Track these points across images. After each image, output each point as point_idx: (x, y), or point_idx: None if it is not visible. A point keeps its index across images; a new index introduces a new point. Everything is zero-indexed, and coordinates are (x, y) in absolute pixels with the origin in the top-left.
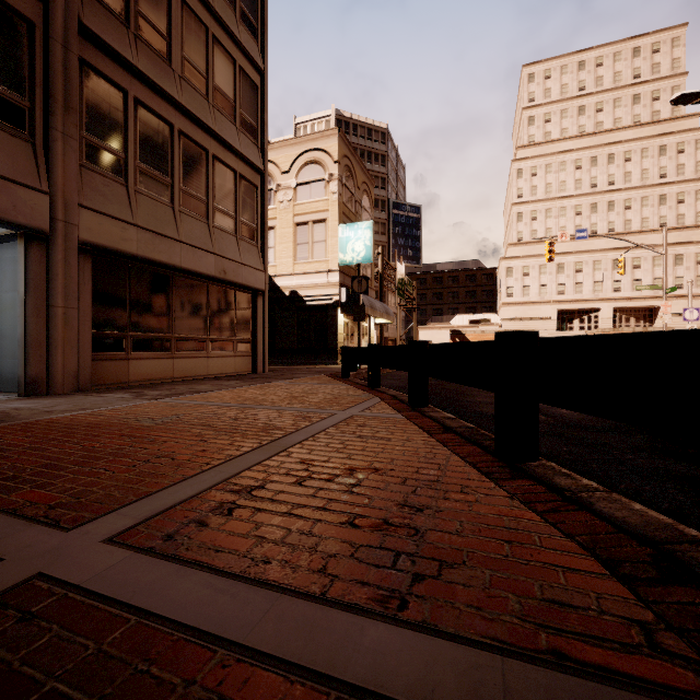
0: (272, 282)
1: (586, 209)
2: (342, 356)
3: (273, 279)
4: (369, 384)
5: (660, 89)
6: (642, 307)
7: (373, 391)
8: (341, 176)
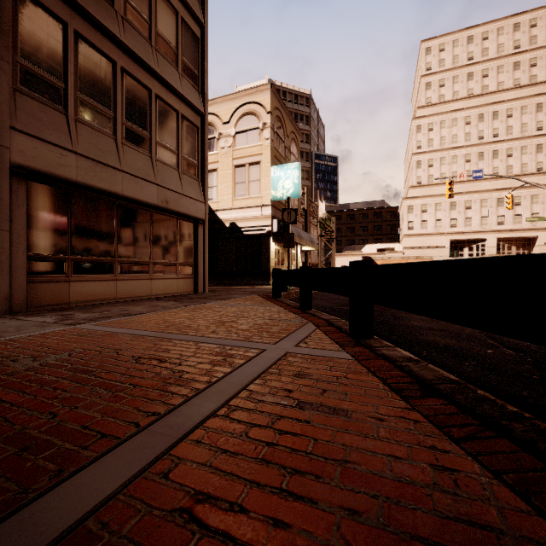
0: (215, 216)
1: (474, 157)
2: (274, 278)
3: (216, 213)
4: (300, 306)
5: (536, 57)
6: (522, 238)
7: (305, 314)
8: (273, 125)
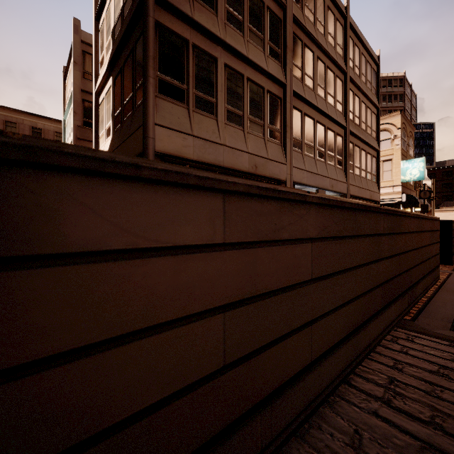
0: None
1: None
2: None
3: None
4: None
5: None
6: None
7: None
8: (401, 135)
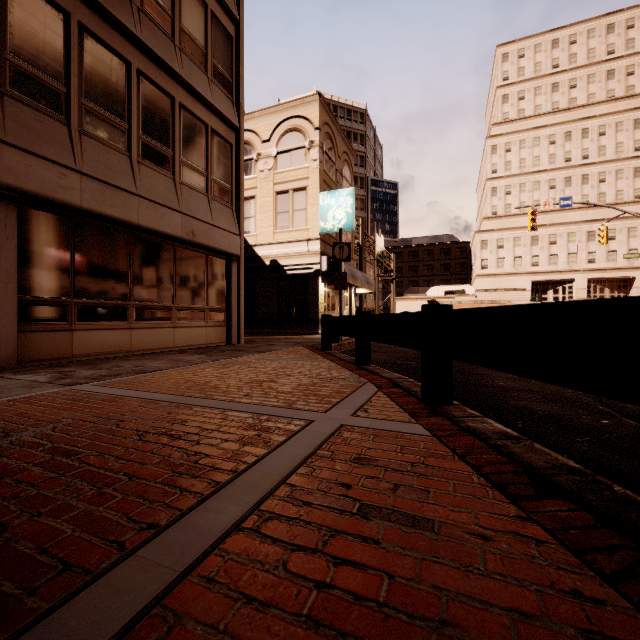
0: (253, 252)
1: (560, 183)
2: (323, 326)
3: (254, 248)
4: (355, 361)
5: (634, 64)
6: (617, 278)
7: (362, 371)
8: (322, 143)
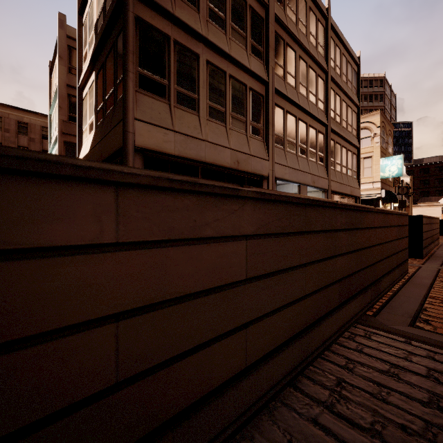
0: None
1: None
2: None
3: None
4: None
5: None
6: None
7: (442, 235)
8: (380, 133)
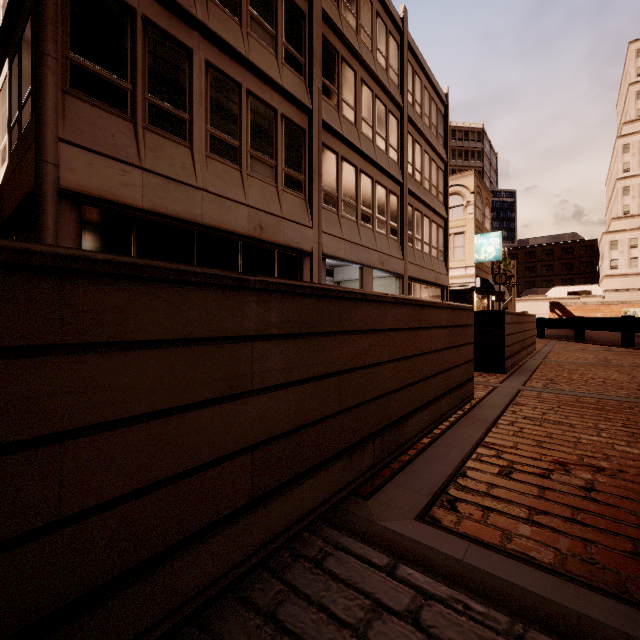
0: None
1: None
2: None
3: None
4: (538, 336)
5: None
6: None
7: (544, 338)
8: (475, 201)
